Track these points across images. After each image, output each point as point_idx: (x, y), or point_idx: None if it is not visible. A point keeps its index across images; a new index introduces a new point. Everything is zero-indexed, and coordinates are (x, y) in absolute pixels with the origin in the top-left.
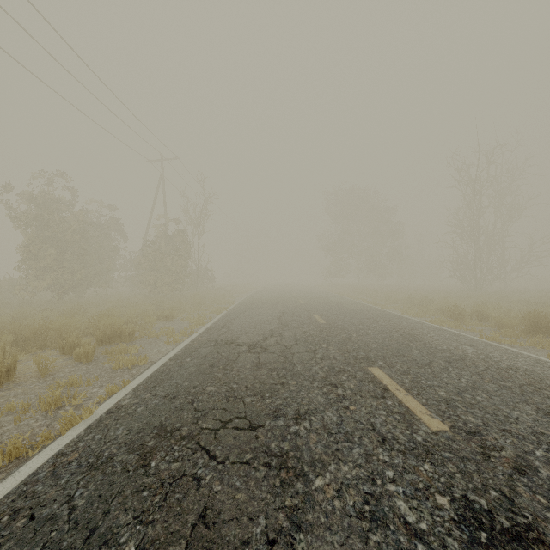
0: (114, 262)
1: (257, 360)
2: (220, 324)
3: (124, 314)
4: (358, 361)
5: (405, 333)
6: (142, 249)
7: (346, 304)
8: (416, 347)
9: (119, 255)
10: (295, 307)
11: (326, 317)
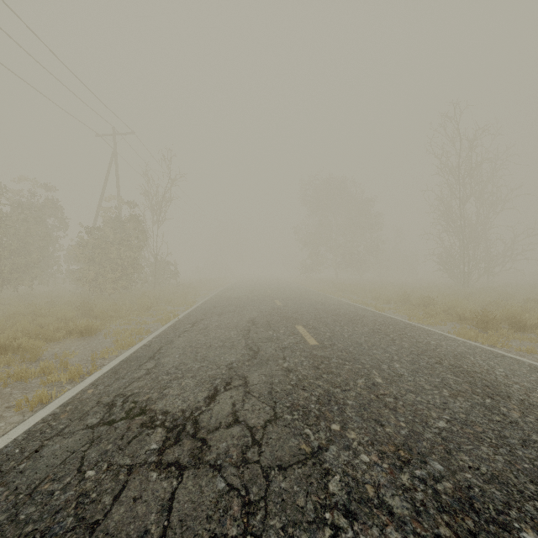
0: (52, 254)
1: (160, 526)
2: (152, 348)
3: (6, 331)
4: (460, 527)
5: (458, 370)
6: (79, 237)
7: (334, 306)
8: (527, 424)
9: (59, 245)
10: (270, 311)
11: (316, 331)
